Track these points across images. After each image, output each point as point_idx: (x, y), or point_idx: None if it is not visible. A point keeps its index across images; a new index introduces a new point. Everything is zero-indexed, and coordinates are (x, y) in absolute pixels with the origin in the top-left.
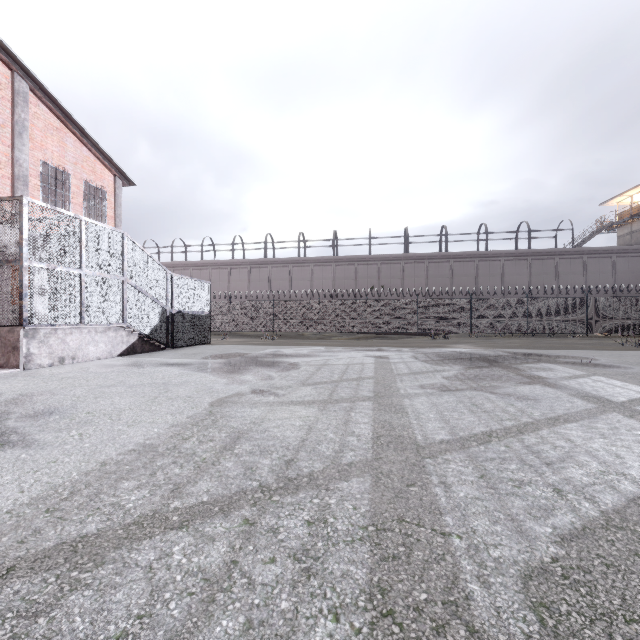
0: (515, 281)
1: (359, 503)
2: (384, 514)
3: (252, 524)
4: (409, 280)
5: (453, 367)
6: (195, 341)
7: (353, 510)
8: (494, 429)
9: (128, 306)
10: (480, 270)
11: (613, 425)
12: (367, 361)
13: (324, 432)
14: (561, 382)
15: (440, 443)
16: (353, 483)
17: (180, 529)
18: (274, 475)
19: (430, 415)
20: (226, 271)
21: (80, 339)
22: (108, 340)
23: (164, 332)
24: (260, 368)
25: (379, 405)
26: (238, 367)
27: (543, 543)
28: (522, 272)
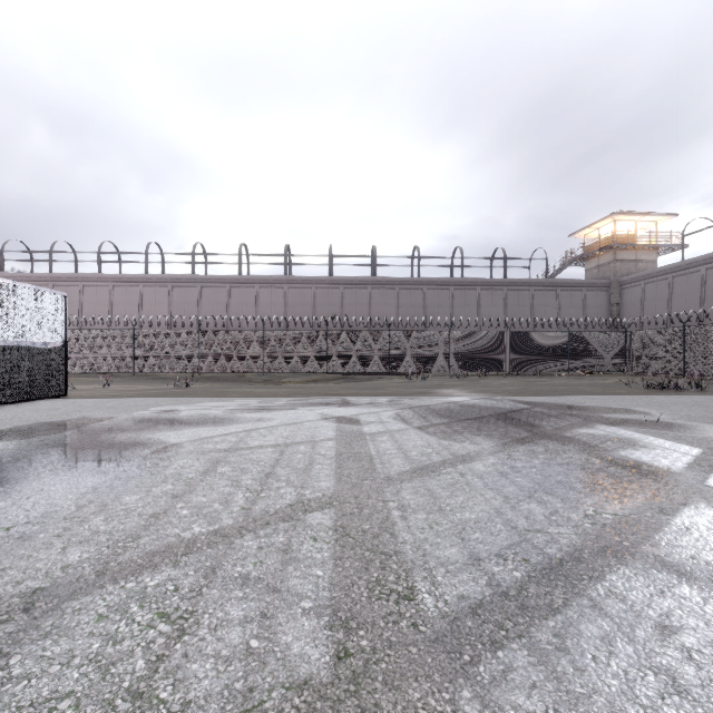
0: (491, 313)
1: None
2: None
3: None
4: (377, 309)
5: (479, 444)
6: (26, 394)
7: None
8: None
9: None
10: (455, 300)
11: None
12: (323, 433)
13: None
14: None
15: None
16: None
17: None
18: None
19: None
20: (136, 290)
21: None
22: None
23: None
24: (63, 473)
25: None
26: (6, 472)
27: None
28: (498, 303)
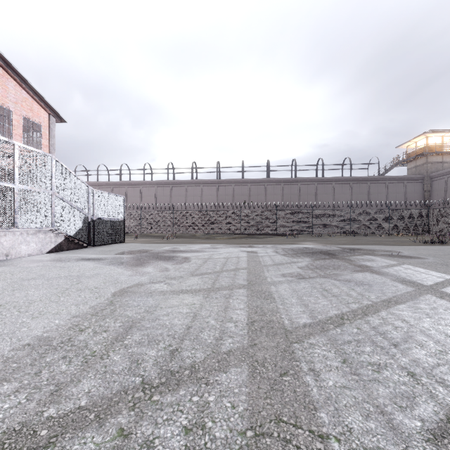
0: (341, 198)
1: (237, 399)
2: (261, 413)
3: (126, 436)
4: (270, 197)
5: (304, 259)
6: (112, 241)
7: (231, 409)
8: (344, 312)
9: (56, 214)
10: (318, 190)
11: (432, 305)
12: (241, 255)
13: (207, 319)
14: (383, 270)
15: (304, 327)
16: (231, 374)
17: (44, 449)
18: (158, 368)
19: (292, 300)
20: (138, 189)
21: (13, 240)
22: (38, 240)
23: (86, 234)
24: (159, 262)
25: (252, 292)
26: (142, 261)
27: (418, 442)
28: (346, 192)
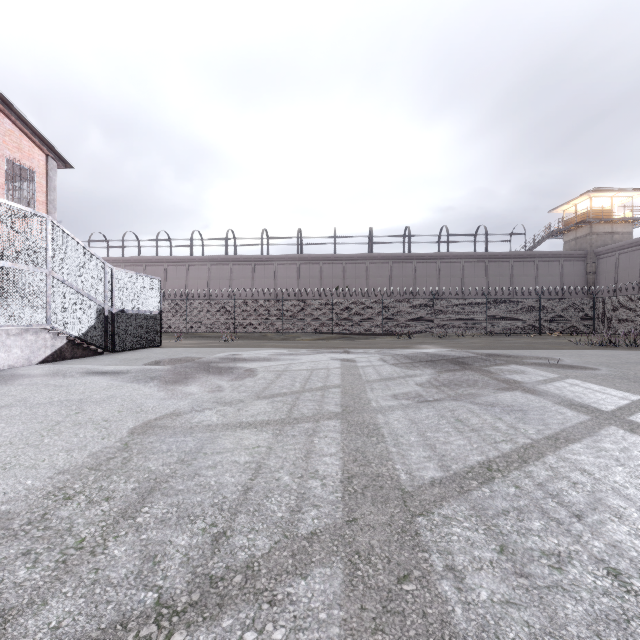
0: (474, 282)
1: (324, 636)
2: None
3: None
4: (374, 280)
5: (424, 371)
6: (142, 344)
7: None
8: (491, 457)
9: (53, 304)
10: (442, 271)
11: (621, 444)
12: (333, 365)
13: (277, 473)
14: (539, 387)
15: (431, 485)
16: (315, 581)
17: None
18: (188, 572)
19: (411, 438)
20: (184, 268)
21: None
22: (25, 344)
23: (102, 334)
24: (210, 376)
25: (348, 425)
26: (184, 375)
27: None
28: (480, 274)
